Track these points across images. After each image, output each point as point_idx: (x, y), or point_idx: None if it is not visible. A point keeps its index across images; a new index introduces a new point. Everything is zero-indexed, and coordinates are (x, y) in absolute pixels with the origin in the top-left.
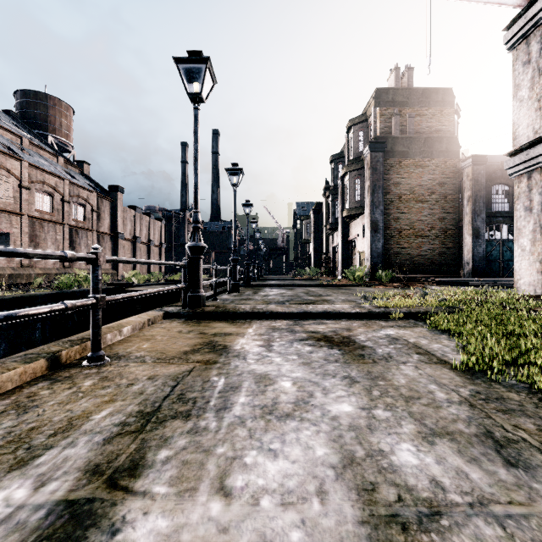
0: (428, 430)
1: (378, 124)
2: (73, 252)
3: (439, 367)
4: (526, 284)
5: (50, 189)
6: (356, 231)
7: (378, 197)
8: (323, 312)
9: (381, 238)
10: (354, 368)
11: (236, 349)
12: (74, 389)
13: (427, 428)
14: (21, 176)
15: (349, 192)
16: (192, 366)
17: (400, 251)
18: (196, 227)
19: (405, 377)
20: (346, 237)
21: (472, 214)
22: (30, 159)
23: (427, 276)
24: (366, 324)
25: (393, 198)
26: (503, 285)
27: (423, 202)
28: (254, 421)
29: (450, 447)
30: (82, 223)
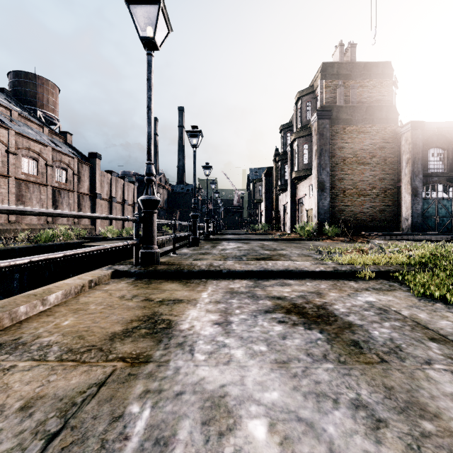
0: None
1: (325, 94)
2: None
3: None
4: None
5: (35, 155)
6: (303, 191)
7: (324, 160)
8: (284, 270)
9: (327, 197)
10: (359, 378)
11: (183, 329)
12: None
13: None
14: (8, 143)
15: (297, 156)
16: (110, 369)
17: (345, 209)
18: (149, 179)
19: None
20: (295, 196)
21: (411, 175)
22: (17, 129)
23: (369, 231)
24: (335, 286)
25: (338, 161)
26: (441, 239)
27: (365, 165)
28: None
29: None
30: (64, 184)
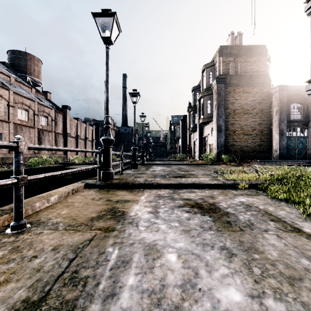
0: None
1: (221, 67)
2: None
3: (296, 235)
4: None
5: (26, 107)
6: (207, 132)
7: (221, 111)
8: (192, 183)
9: (223, 135)
10: (227, 237)
11: (131, 215)
12: None
13: None
14: (9, 99)
15: (203, 108)
16: (94, 234)
17: (235, 144)
18: (107, 126)
19: (274, 248)
20: (201, 135)
21: (279, 121)
22: (14, 89)
23: (251, 158)
24: (223, 193)
25: (230, 112)
26: (299, 164)
27: (248, 114)
28: None
29: None
30: (46, 127)
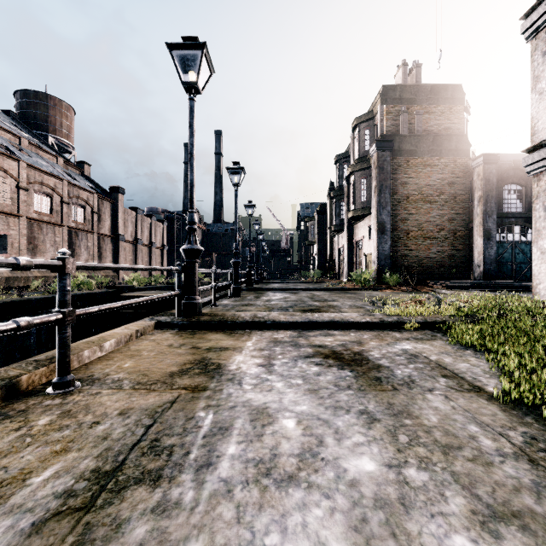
0: (486, 508)
1: (385, 122)
2: (29, 259)
3: (473, 396)
4: (545, 290)
5: (49, 190)
6: (361, 233)
7: (385, 198)
8: (330, 321)
9: (388, 240)
10: (371, 399)
11: (231, 369)
12: (22, 431)
13: (482, 503)
14: (19, 177)
15: (354, 193)
16: (176, 394)
17: (408, 254)
18: (192, 228)
19: (435, 412)
20: (352, 239)
21: (484, 215)
22: (28, 160)
23: (436, 279)
24: (378, 336)
25: (400, 199)
26: (516, 289)
27: (432, 203)
28: (245, 489)
29: (524, 544)
30: (82, 224)
